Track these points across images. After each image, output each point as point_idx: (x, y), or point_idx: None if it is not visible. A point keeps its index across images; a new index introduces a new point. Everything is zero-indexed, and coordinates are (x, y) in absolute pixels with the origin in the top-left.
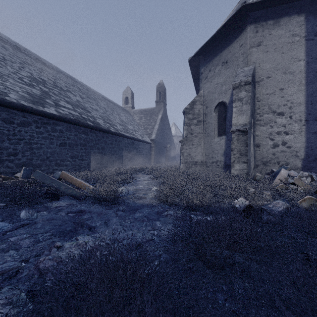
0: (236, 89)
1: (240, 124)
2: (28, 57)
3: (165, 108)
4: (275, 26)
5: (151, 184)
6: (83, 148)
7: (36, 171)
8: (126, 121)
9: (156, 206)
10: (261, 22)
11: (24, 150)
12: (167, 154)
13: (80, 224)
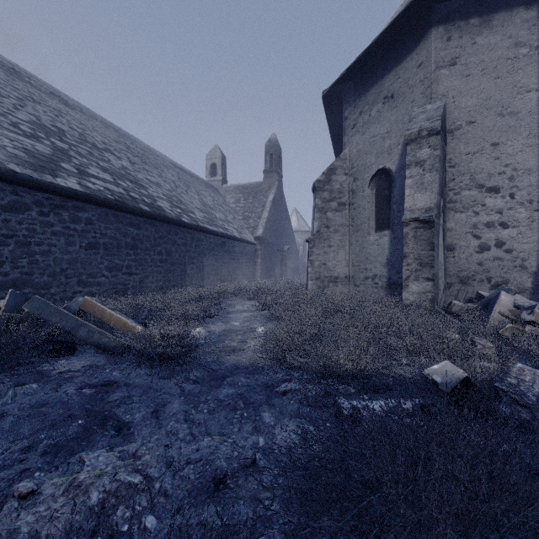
0: (412, 145)
1: (419, 208)
2: (36, 89)
3: (280, 183)
4: (482, 28)
5: (254, 319)
6: (131, 253)
7: (34, 296)
8: (211, 205)
9: (264, 368)
10: (457, 21)
11: (16, 256)
12: (284, 263)
13: (100, 416)
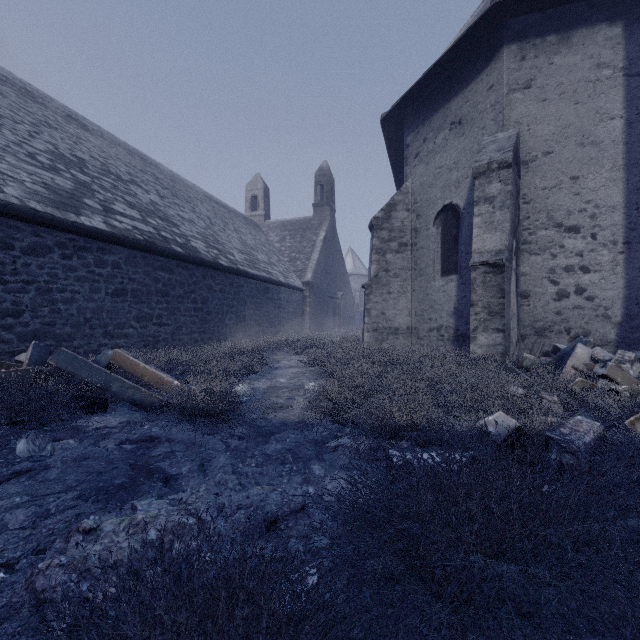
0: (481, 178)
1: (489, 251)
2: (51, 112)
3: (332, 219)
4: (561, 47)
5: (303, 376)
6: (163, 301)
7: (60, 349)
8: (252, 245)
9: (314, 425)
10: (533, 39)
11: (36, 305)
12: (337, 312)
13: (145, 469)
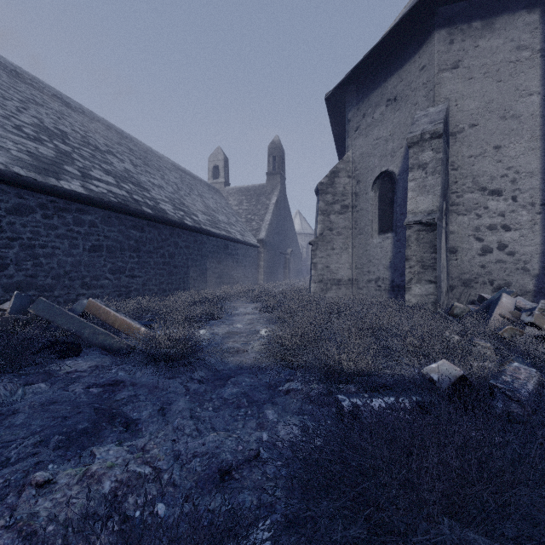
0: (414, 148)
1: (422, 211)
2: (38, 91)
3: (283, 185)
4: (485, 32)
5: (258, 322)
6: (134, 256)
7: (39, 299)
8: (214, 207)
9: (267, 369)
10: (460, 25)
11: (20, 259)
12: (287, 266)
13: (108, 413)
